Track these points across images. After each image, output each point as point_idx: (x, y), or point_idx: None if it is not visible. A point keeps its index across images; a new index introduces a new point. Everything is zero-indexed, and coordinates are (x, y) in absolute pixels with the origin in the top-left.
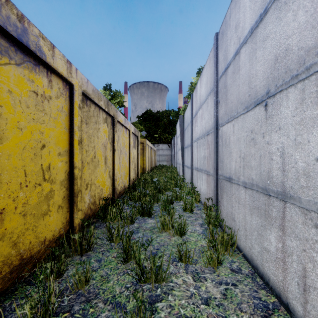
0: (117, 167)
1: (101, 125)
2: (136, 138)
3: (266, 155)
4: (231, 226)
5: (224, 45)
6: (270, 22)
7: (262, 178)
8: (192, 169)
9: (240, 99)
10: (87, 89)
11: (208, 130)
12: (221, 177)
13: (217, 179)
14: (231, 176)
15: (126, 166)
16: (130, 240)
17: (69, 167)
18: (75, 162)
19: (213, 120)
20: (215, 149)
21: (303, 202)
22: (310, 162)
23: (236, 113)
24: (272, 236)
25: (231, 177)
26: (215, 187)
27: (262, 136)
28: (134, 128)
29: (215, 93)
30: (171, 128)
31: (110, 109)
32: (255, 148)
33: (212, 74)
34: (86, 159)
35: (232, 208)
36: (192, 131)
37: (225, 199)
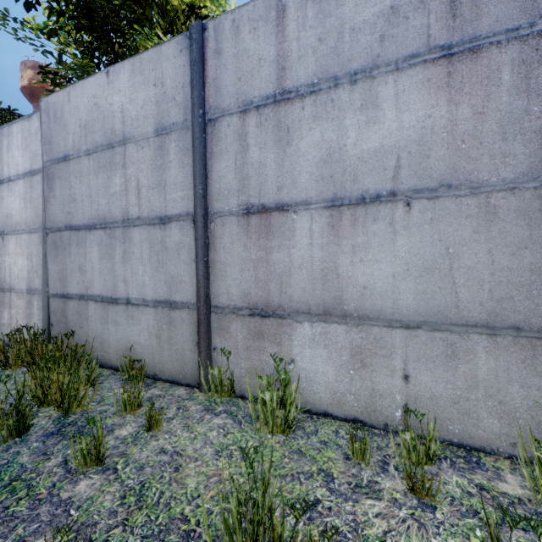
0: None
1: None
2: None
3: (4, 268)
4: None
5: None
6: (5, 191)
7: (2, 282)
8: None
9: None
10: None
11: None
12: None
13: None
14: None
15: None
16: None
17: None
18: None
19: None
20: None
21: (17, 290)
22: (19, 271)
23: None
24: (6, 314)
25: None
26: None
27: (2, 256)
28: None
29: None
30: None
31: None
32: None
33: None
34: None
35: None
36: None
37: None
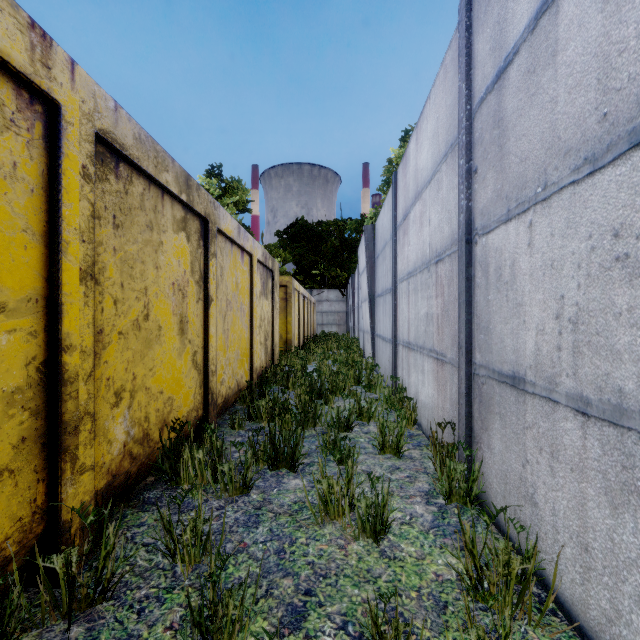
0: (218, 340)
1: (169, 235)
2: (269, 275)
3: None
4: (520, 517)
5: (495, 9)
6: None
7: None
8: (396, 344)
9: (558, 141)
10: (117, 131)
11: (440, 250)
12: (484, 372)
13: (471, 375)
14: (522, 373)
15: (244, 337)
16: (219, 581)
17: (45, 348)
18: (66, 333)
19: (456, 222)
20: (464, 296)
21: None
22: None
23: (543, 185)
24: None
25: (520, 376)
26: (464, 397)
27: None
28: (263, 251)
29: (464, 147)
30: (347, 257)
31: (196, 198)
32: (637, 289)
33: (454, 105)
34: (116, 324)
35: (524, 465)
36: (394, 257)
37: (499, 434)
